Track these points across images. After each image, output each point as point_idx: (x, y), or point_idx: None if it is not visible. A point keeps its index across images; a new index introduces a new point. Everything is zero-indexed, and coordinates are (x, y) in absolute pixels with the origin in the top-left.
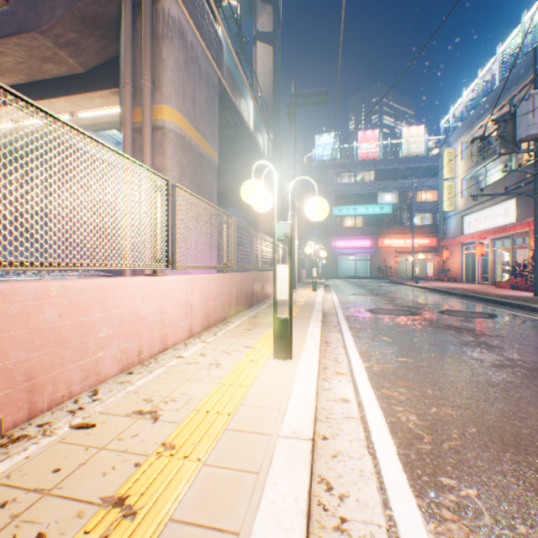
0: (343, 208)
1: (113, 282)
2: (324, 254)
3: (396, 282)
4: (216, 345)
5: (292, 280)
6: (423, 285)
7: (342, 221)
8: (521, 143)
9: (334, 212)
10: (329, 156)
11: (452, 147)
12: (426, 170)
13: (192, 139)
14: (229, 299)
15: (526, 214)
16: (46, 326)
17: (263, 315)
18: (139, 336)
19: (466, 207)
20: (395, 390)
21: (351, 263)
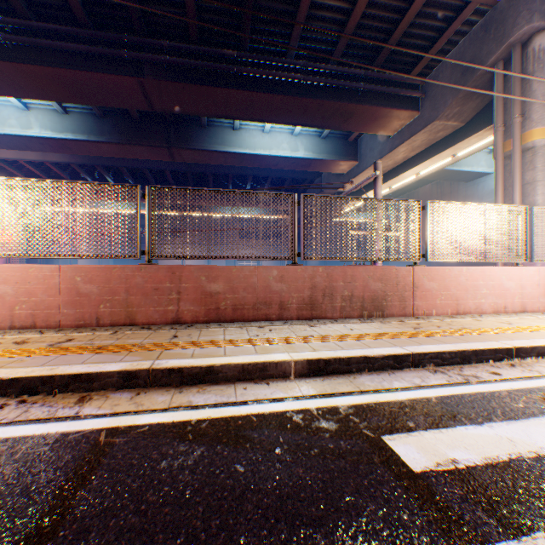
0: None
1: (487, 268)
2: None
3: None
4: None
5: None
6: None
7: None
8: None
9: None
10: None
11: None
12: None
13: None
14: None
15: None
16: (460, 283)
17: None
18: (502, 298)
19: None
20: None
21: None
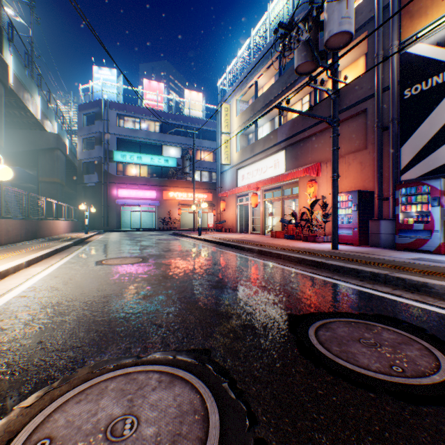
0: (127, 154)
1: None
2: (3, 171)
3: (180, 233)
4: None
5: None
6: (207, 237)
7: (126, 169)
8: (327, 51)
9: (117, 157)
10: (111, 95)
11: (229, 104)
12: (205, 133)
13: None
14: None
15: (295, 165)
16: None
17: None
18: None
19: (242, 160)
20: None
21: (138, 215)
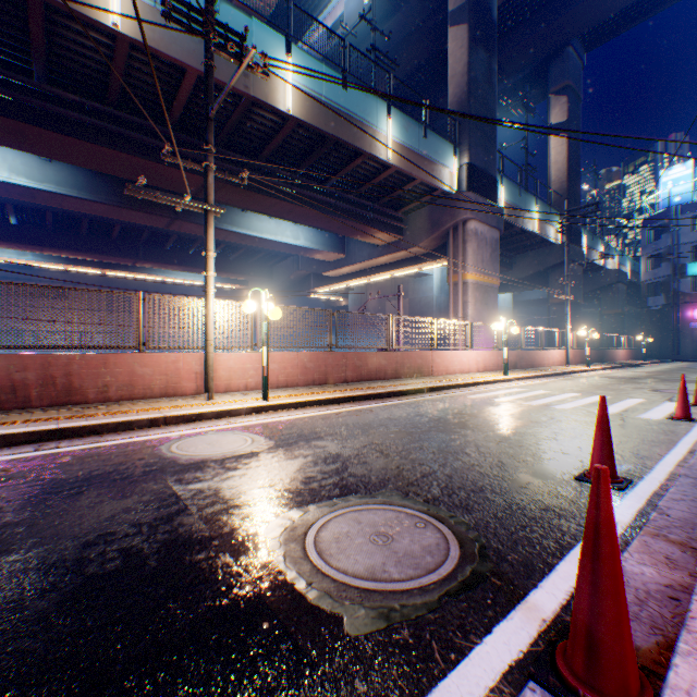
0: None
1: (457, 352)
2: (595, 336)
3: None
4: (485, 374)
5: (564, 357)
6: None
7: None
8: None
9: (691, 270)
10: (682, 194)
11: None
12: None
13: (480, 281)
14: (496, 362)
15: None
16: (448, 359)
17: (515, 372)
18: (462, 366)
19: None
20: (536, 384)
21: None
